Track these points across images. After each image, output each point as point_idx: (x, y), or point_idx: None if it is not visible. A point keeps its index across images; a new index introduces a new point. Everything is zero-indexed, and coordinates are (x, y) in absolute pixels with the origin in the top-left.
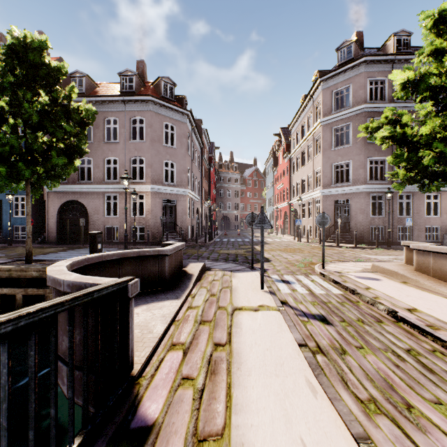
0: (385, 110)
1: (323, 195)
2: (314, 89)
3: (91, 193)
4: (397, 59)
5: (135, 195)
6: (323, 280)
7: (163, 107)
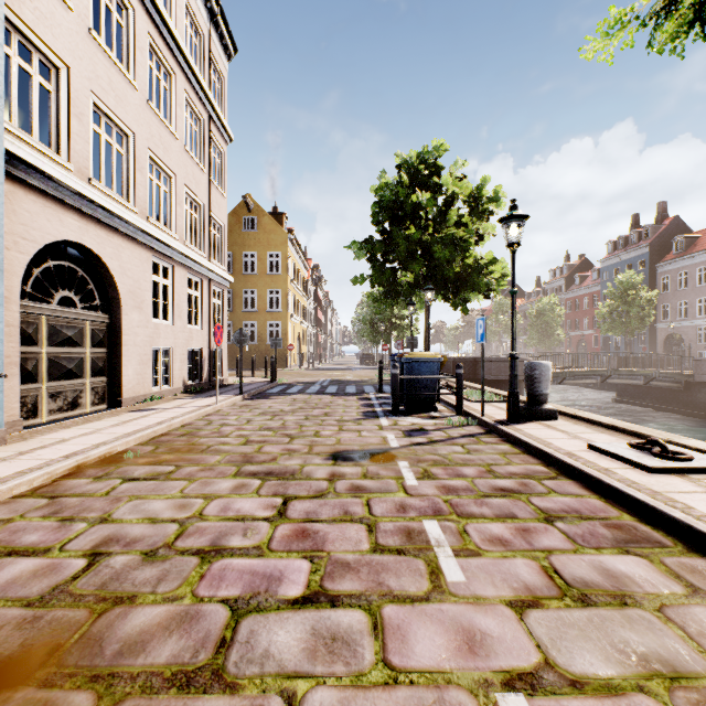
0: None
1: None
2: None
3: (685, 327)
4: None
5: None
6: None
7: None
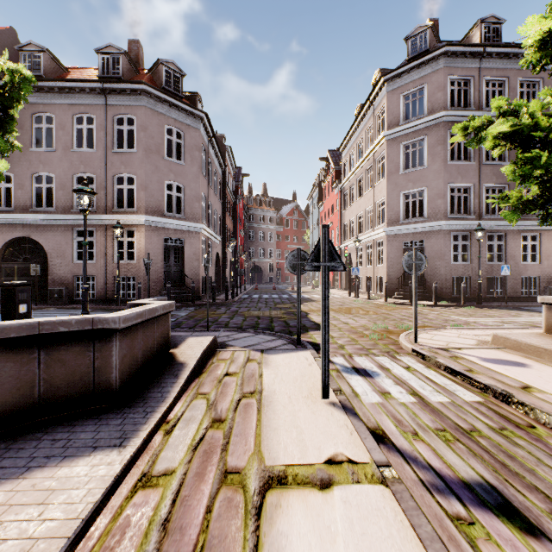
0: (493, 101)
1: (388, 234)
2: (376, 93)
3: (52, 226)
4: (487, 51)
5: (118, 229)
6: (426, 366)
7: (164, 103)
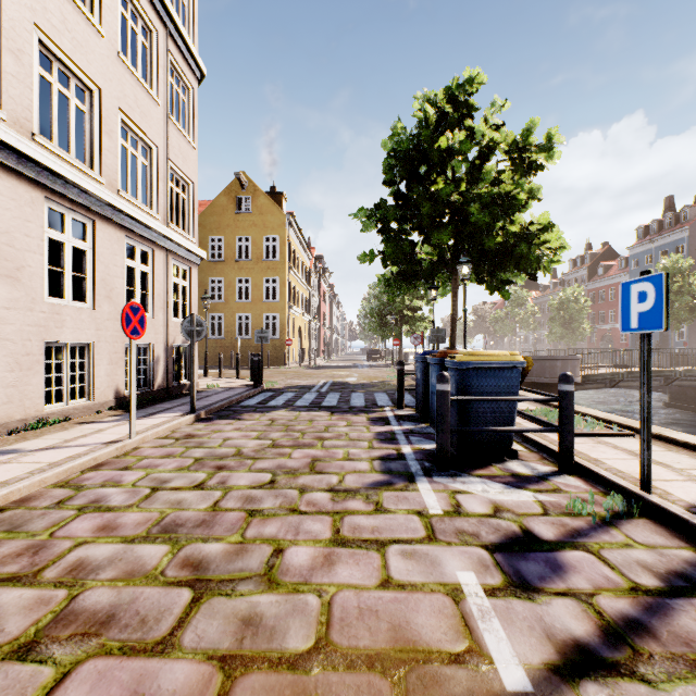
0: None
1: None
2: None
3: None
4: None
5: None
6: None
7: None
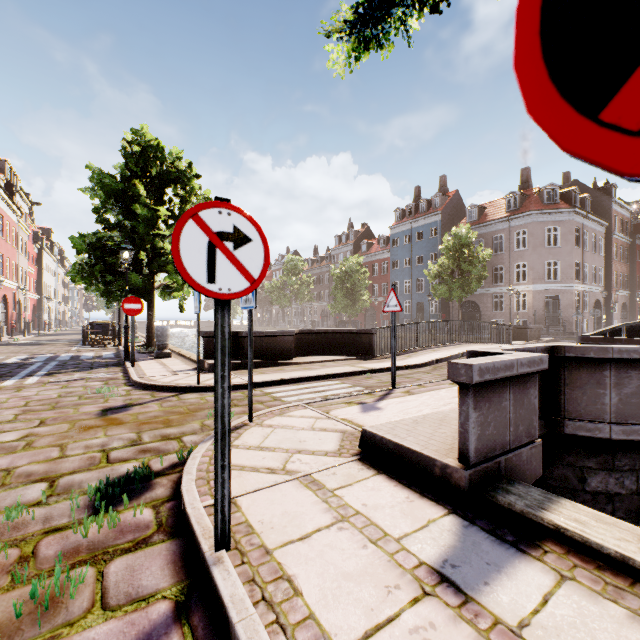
0: None
1: None
2: None
3: (482, 294)
4: None
5: (517, 295)
6: None
7: (544, 214)
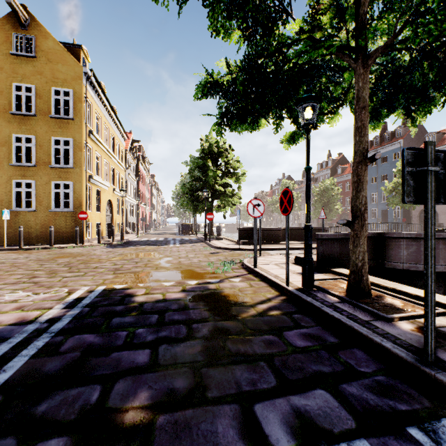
0: None
1: None
2: None
3: None
4: None
5: None
6: None
7: None
